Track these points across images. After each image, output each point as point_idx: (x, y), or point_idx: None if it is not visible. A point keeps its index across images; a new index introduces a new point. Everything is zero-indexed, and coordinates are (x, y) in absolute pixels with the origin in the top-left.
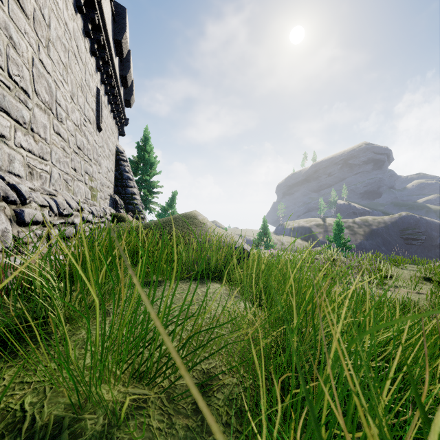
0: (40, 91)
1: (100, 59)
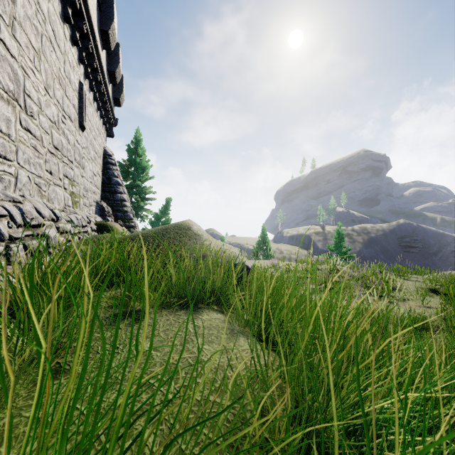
0: (1, 77)
1: (83, 50)
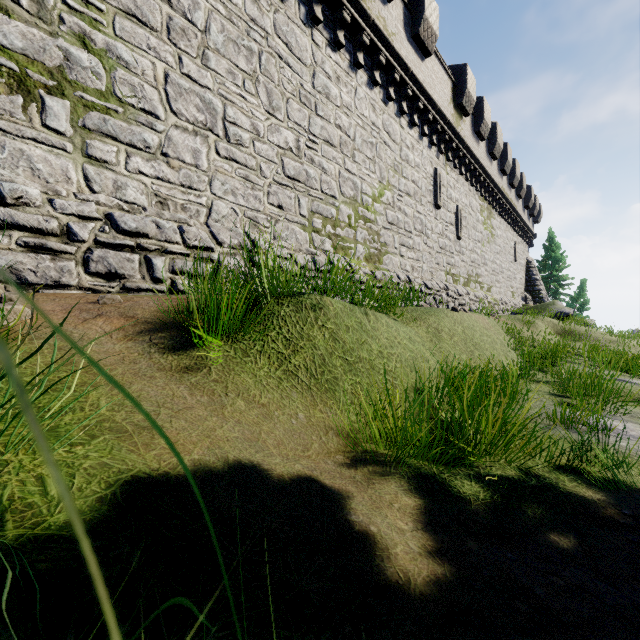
0: (500, 270)
1: (515, 227)
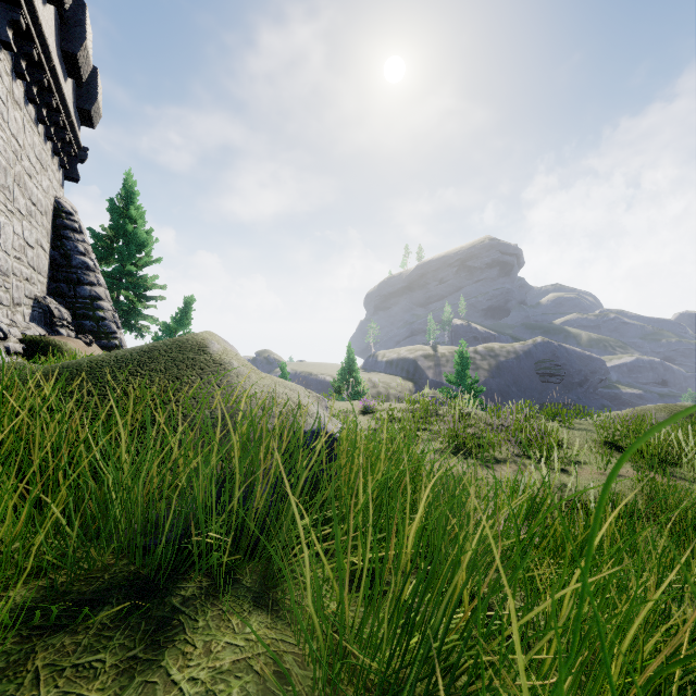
0: None
1: None
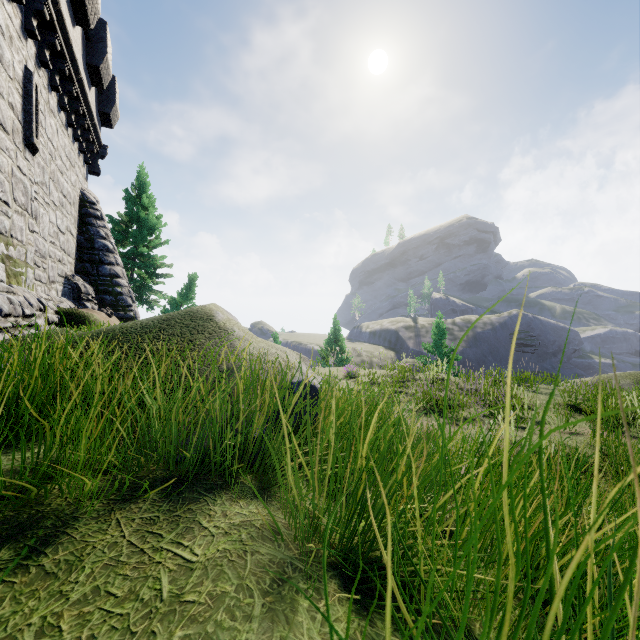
0: None
1: (31, 13)
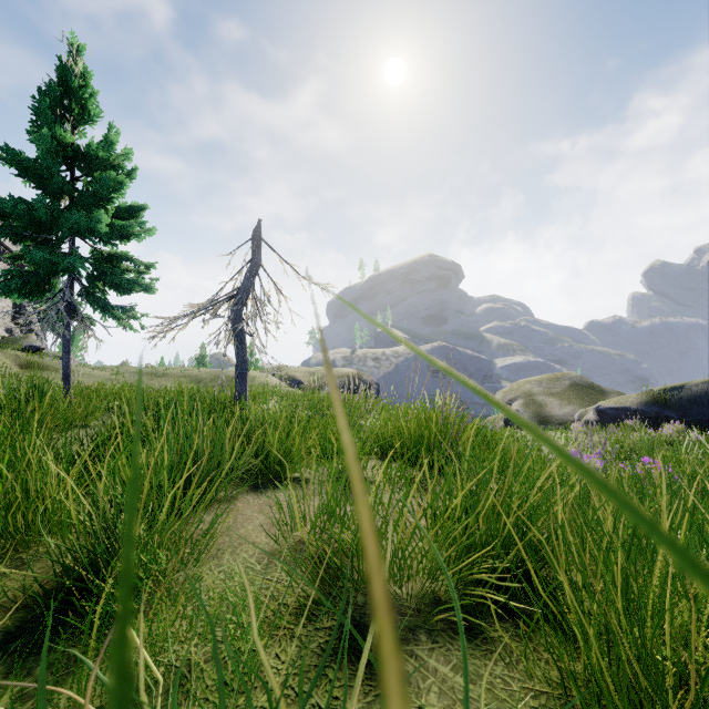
0: None
1: None
